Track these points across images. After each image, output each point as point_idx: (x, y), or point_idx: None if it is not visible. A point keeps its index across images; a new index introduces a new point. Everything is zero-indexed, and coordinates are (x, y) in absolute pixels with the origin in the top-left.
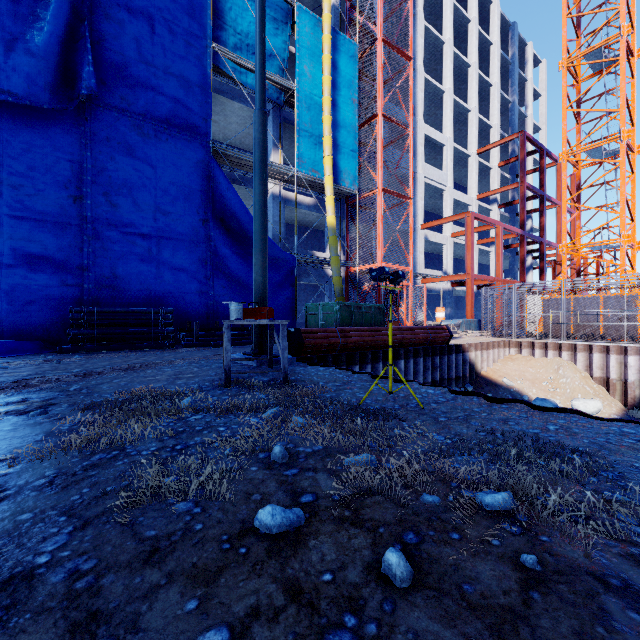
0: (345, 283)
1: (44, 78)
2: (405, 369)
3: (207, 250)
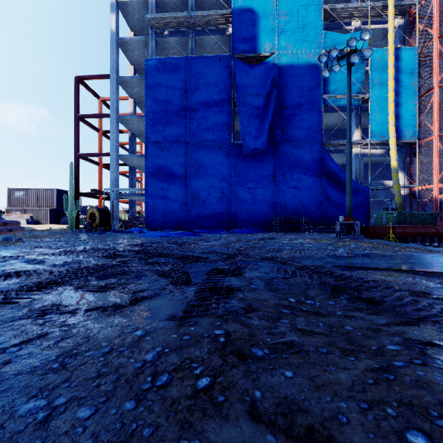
0: (408, 198)
1: (266, 140)
2: None
3: (321, 190)
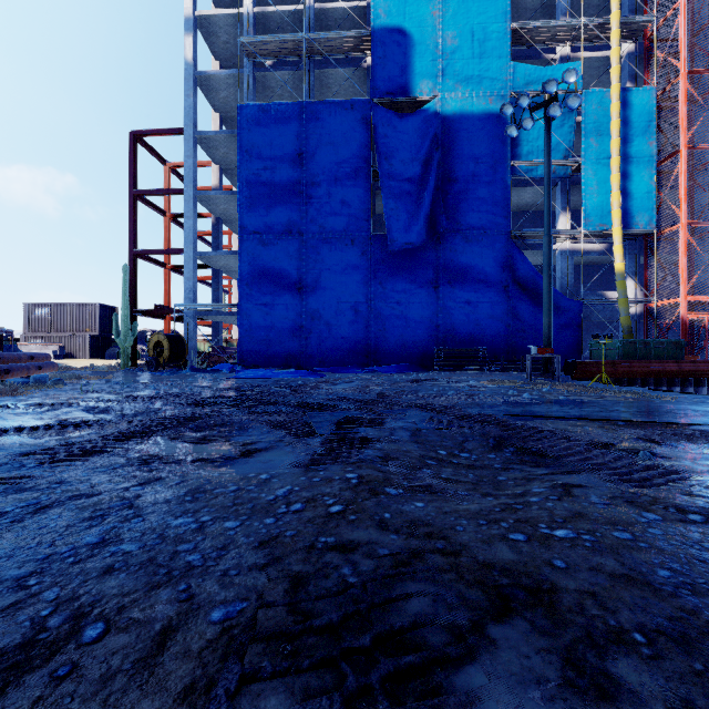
0: (643, 318)
1: (423, 230)
2: None
3: (507, 306)
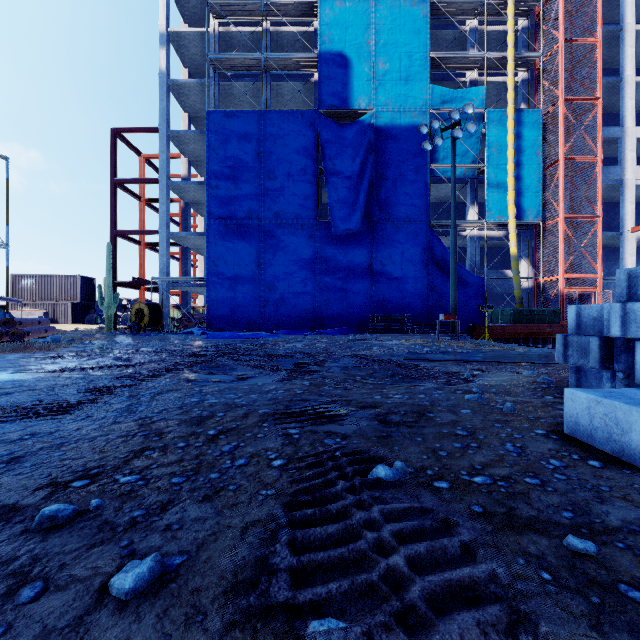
0: (533, 291)
1: (360, 219)
2: None
3: (427, 281)
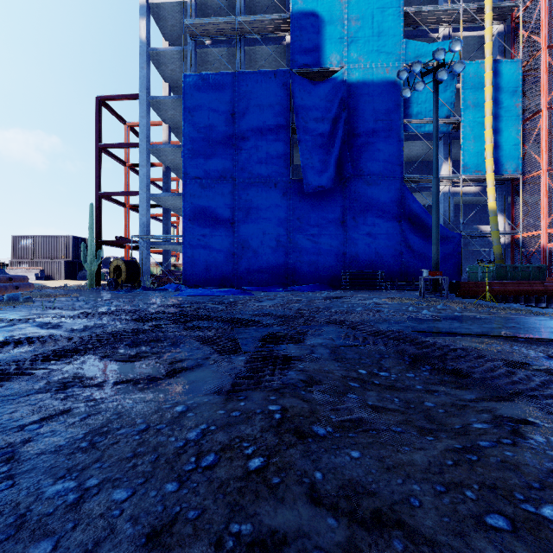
0: (510, 247)
1: (332, 175)
2: None
3: (401, 237)
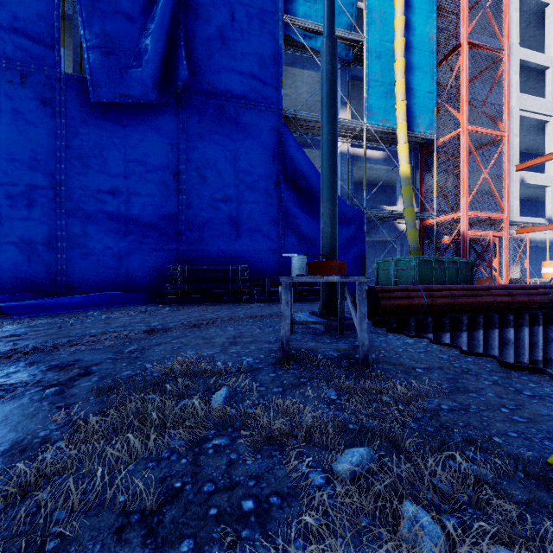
0: (419, 237)
1: (152, 79)
2: (515, 340)
3: (278, 211)
